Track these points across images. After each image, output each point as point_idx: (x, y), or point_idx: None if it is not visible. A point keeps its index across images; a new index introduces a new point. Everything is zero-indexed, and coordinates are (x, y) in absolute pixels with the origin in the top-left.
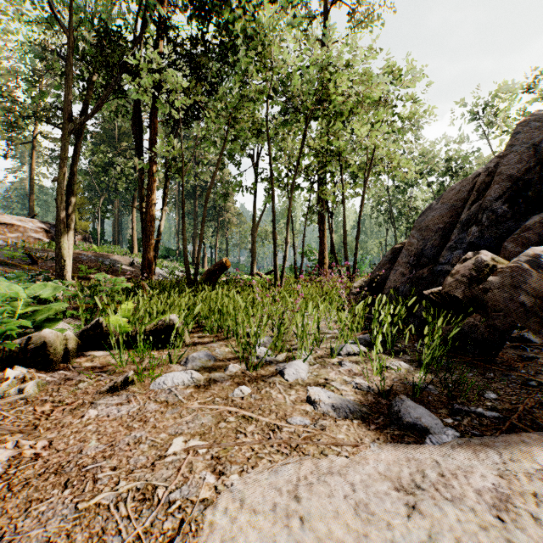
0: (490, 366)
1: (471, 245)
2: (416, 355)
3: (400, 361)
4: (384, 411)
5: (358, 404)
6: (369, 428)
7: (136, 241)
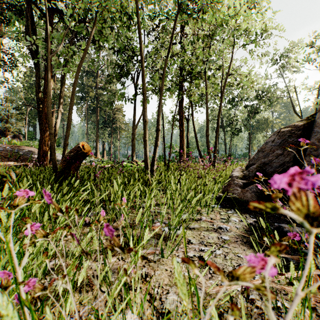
0: None
1: None
2: None
3: None
4: None
5: None
6: None
7: None
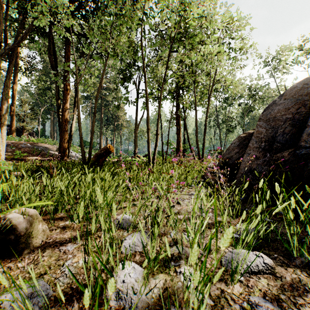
0: None
1: None
2: None
3: None
4: None
5: None
6: None
7: None
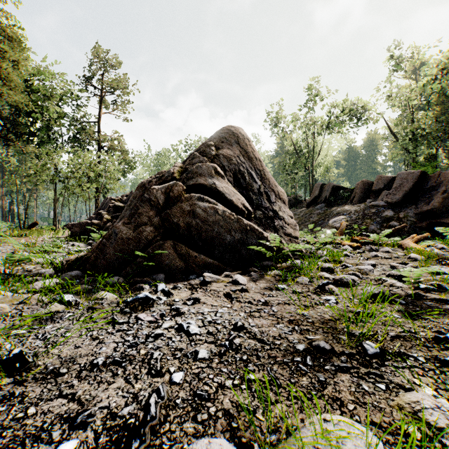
0: None
1: None
2: None
3: None
4: None
5: None
6: None
7: None
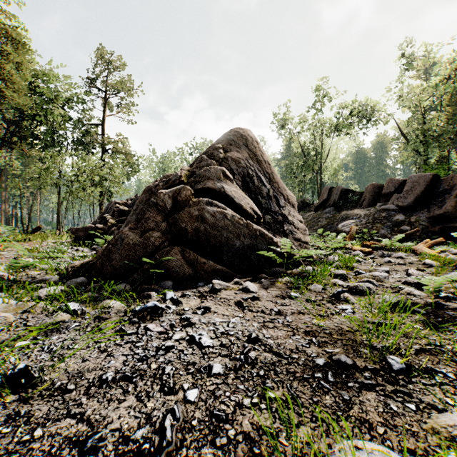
0: None
1: None
2: None
3: None
4: None
5: None
6: None
7: None
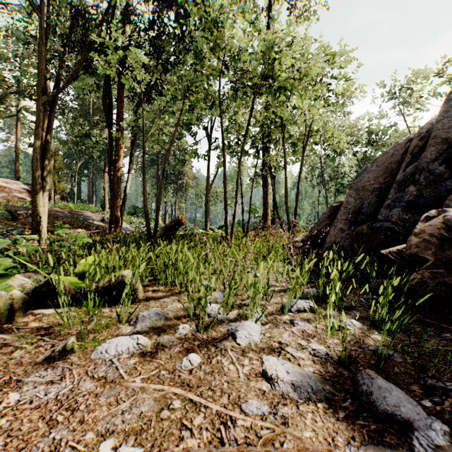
0: (445, 325)
1: (409, 203)
2: (364, 311)
3: (351, 318)
4: (350, 389)
5: (320, 380)
6: (338, 417)
7: (107, 200)
